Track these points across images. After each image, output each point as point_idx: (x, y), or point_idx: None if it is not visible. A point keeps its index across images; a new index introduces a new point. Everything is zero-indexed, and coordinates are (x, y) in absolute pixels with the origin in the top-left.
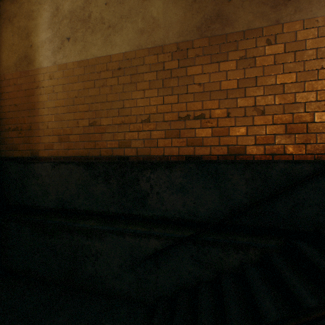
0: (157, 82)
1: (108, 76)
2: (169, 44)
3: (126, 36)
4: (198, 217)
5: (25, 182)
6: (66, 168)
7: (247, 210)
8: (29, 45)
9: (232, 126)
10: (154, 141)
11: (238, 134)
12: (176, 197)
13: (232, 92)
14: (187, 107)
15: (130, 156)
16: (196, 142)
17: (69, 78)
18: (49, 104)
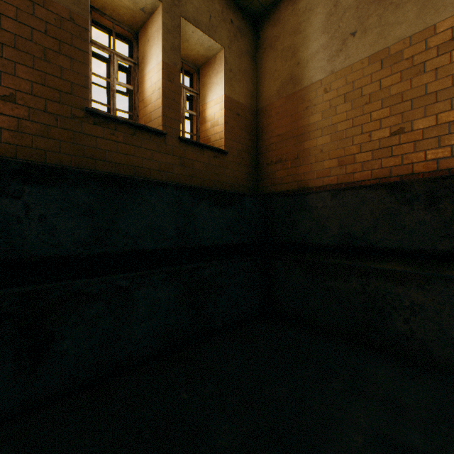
0: None
1: (428, 57)
2: None
3: None
4: None
5: (293, 216)
6: (353, 195)
7: None
8: (295, 64)
9: None
10: None
11: None
12: None
13: None
14: None
15: None
16: None
17: (354, 83)
18: (323, 123)
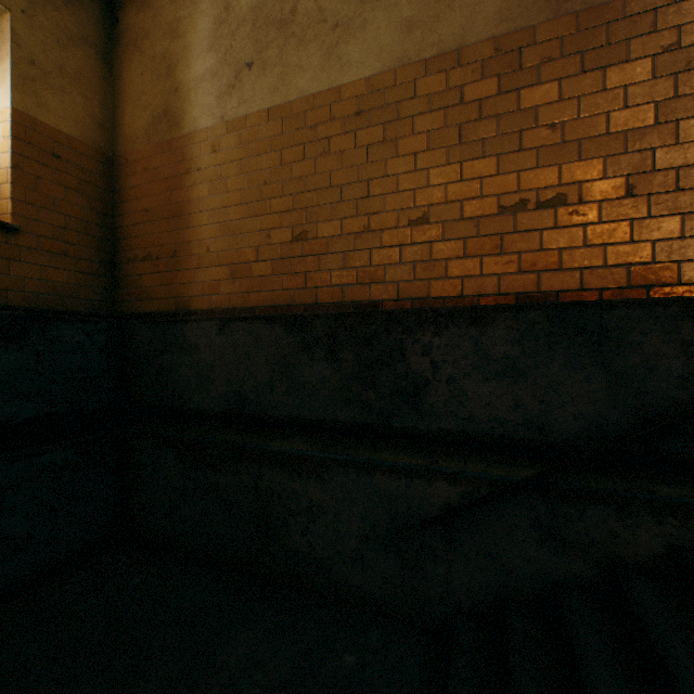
0: (445, 133)
1: (333, 132)
2: (476, 44)
3: (373, 42)
4: (551, 435)
5: (166, 360)
6: (246, 330)
7: (687, 419)
8: (173, 90)
9: (640, 218)
10: (438, 266)
11: (658, 235)
12: (496, 388)
13: (641, 135)
14: (519, 183)
15: (382, 301)
16: (544, 263)
17: (251, 146)
18: (211, 203)
